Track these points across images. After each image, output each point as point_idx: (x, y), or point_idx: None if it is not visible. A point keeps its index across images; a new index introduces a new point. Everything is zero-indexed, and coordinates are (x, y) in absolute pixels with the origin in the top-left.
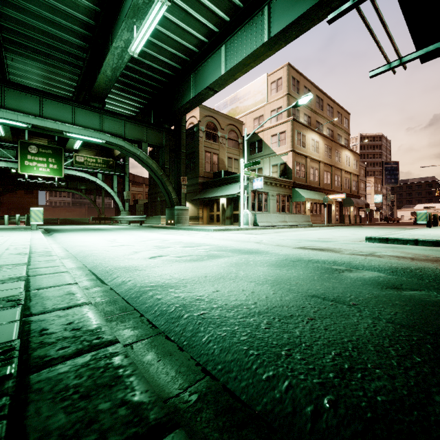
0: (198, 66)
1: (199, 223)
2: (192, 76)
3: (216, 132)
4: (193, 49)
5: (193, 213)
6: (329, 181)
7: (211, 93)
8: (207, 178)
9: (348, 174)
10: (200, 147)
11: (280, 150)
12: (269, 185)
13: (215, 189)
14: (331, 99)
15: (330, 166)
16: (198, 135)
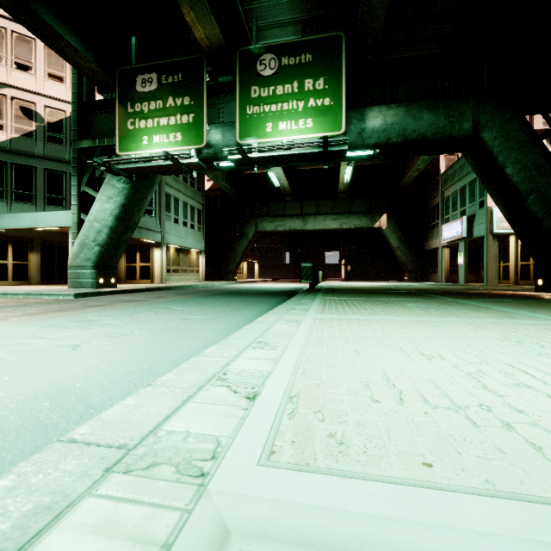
0: None
1: None
2: None
3: None
4: None
5: None
6: None
7: None
8: None
9: None
10: None
11: None
12: None
13: None
14: None
15: None
16: None
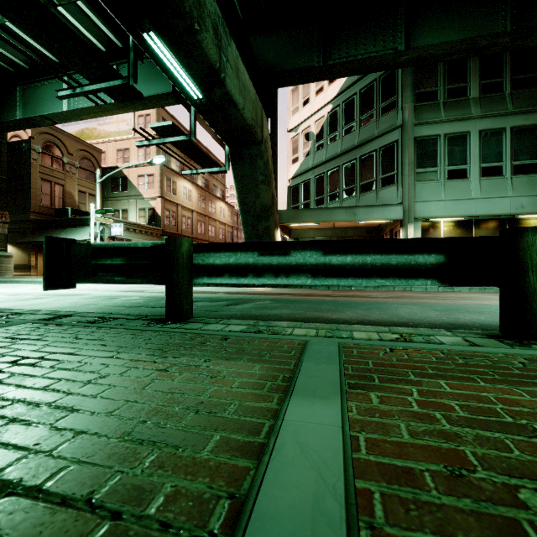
0: (28, 81)
1: (30, 274)
2: (18, 89)
3: (61, 156)
4: (20, 64)
5: (20, 260)
6: (203, 230)
7: (49, 122)
8: (46, 215)
9: (223, 225)
10: (33, 172)
11: (149, 194)
12: (133, 232)
13: (58, 231)
14: (207, 148)
15: (204, 215)
16: (29, 156)
